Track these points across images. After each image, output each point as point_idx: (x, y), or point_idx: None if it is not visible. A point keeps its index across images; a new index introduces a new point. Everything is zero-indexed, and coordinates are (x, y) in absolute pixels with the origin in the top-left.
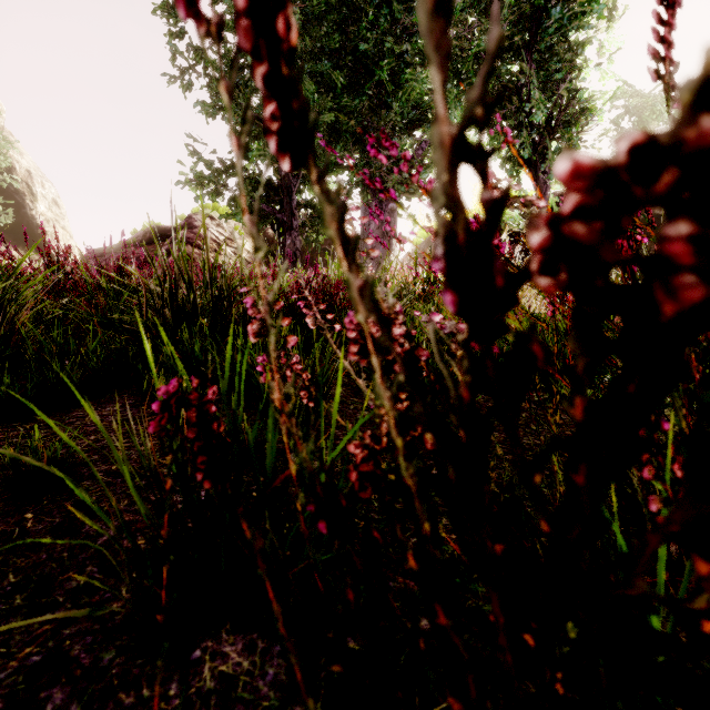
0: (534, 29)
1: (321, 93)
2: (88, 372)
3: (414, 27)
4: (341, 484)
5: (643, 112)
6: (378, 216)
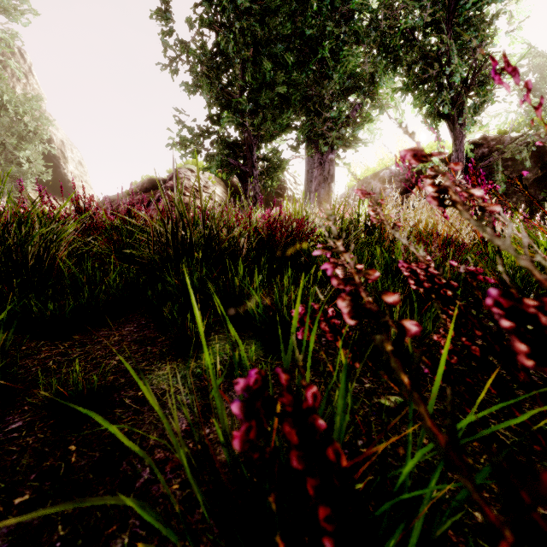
0: (452, 6)
1: (275, 71)
2: (109, 297)
3: (349, 13)
4: (432, 484)
5: (544, 70)
6: (320, 165)
